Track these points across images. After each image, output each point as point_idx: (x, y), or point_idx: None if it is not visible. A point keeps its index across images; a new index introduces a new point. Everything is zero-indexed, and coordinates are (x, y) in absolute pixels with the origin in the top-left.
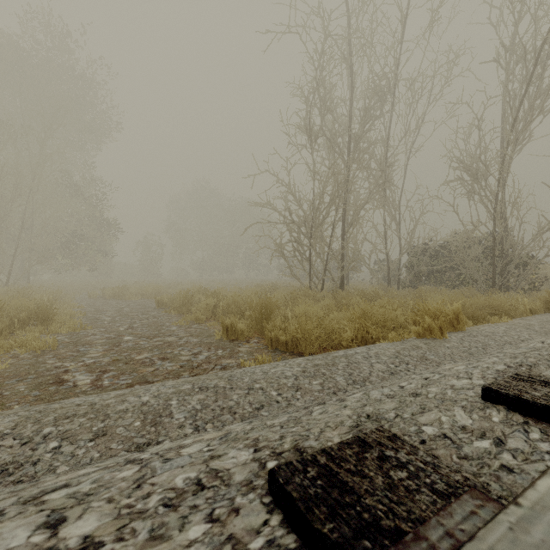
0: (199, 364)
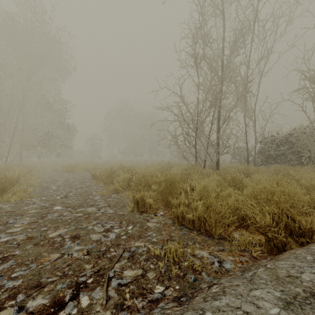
0: (107, 249)
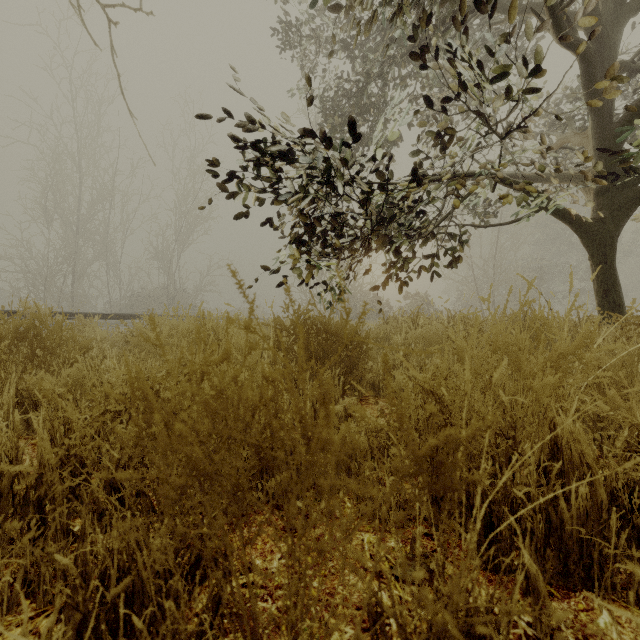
0: None
